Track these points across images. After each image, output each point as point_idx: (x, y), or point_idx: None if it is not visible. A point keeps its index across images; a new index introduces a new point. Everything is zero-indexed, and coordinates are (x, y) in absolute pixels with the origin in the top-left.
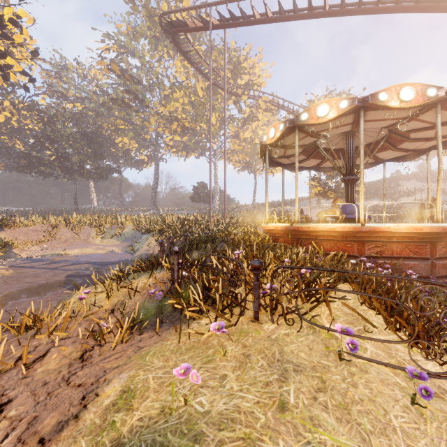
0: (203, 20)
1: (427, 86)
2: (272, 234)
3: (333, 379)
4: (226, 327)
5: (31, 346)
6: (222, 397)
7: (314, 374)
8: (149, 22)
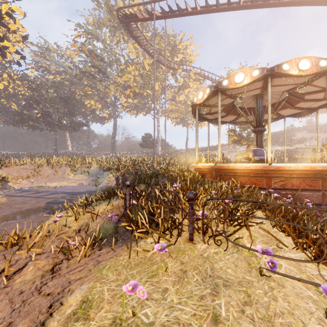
0: (149, 13)
1: (320, 59)
2: (200, 171)
3: (256, 293)
4: (167, 246)
5: (13, 260)
6: (164, 309)
7: (240, 288)
8: (109, 15)
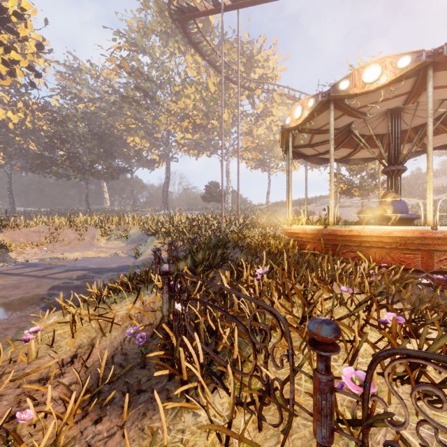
0: (214, 1)
1: None
2: (296, 238)
3: None
4: None
5: None
6: None
7: None
8: (160, 17)
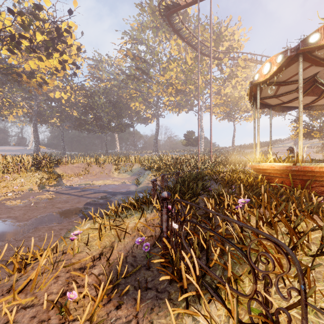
0: None
1: None
2: (264, 173)
3: None
4: None
5: None
6: None
7: None
8: (152, 17)
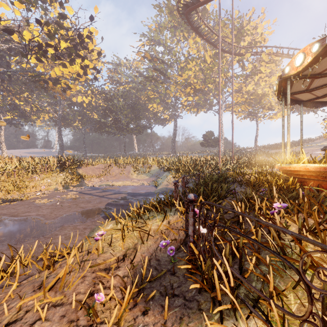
0: None
1: None
2: (296, 175)
3: None
4: None
5: (25, 306)
6: None
7: None
8: (170, 16)
